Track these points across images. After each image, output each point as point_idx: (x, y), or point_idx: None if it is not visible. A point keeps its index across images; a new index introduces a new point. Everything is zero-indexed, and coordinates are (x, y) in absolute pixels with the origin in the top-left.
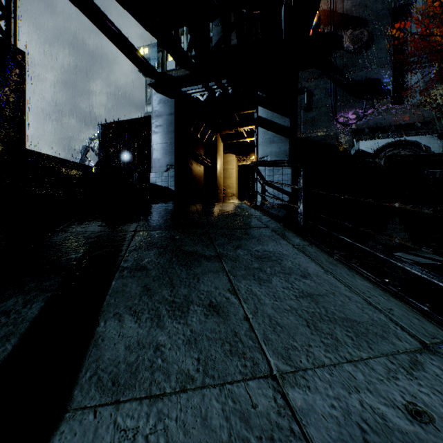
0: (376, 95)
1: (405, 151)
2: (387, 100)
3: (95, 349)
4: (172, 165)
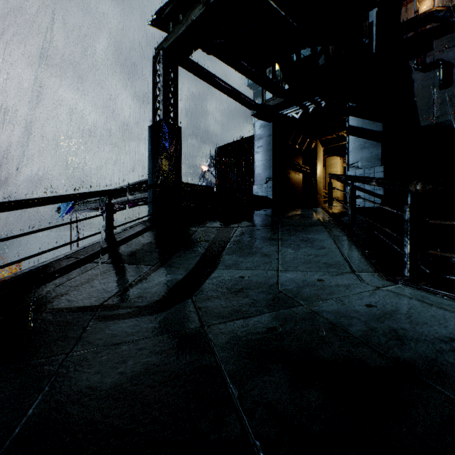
0: None
1: None
2: None
3: (222, 260)
4: (270, 178)
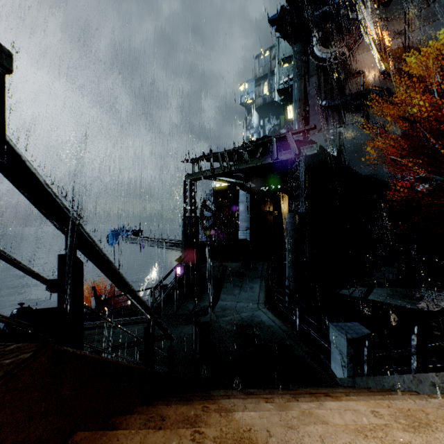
0: None
1: None
2: None
3: (221, 297)
4: (248, 228)
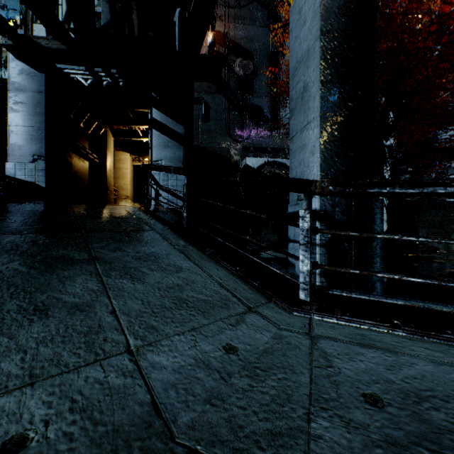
0: (260, 120)
1: (278, 170)
2: (267, 126)
3: None
4: (41, 156)
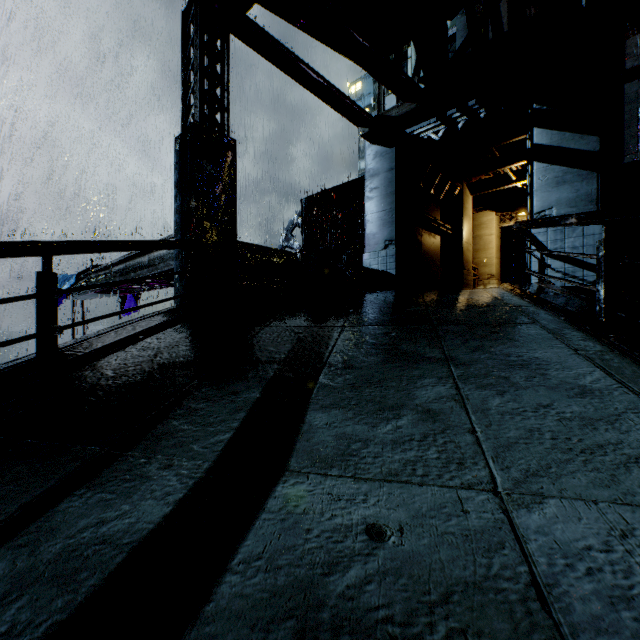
0: None
1: None
2: None
3: (306, 432)
4: (391, 240)
